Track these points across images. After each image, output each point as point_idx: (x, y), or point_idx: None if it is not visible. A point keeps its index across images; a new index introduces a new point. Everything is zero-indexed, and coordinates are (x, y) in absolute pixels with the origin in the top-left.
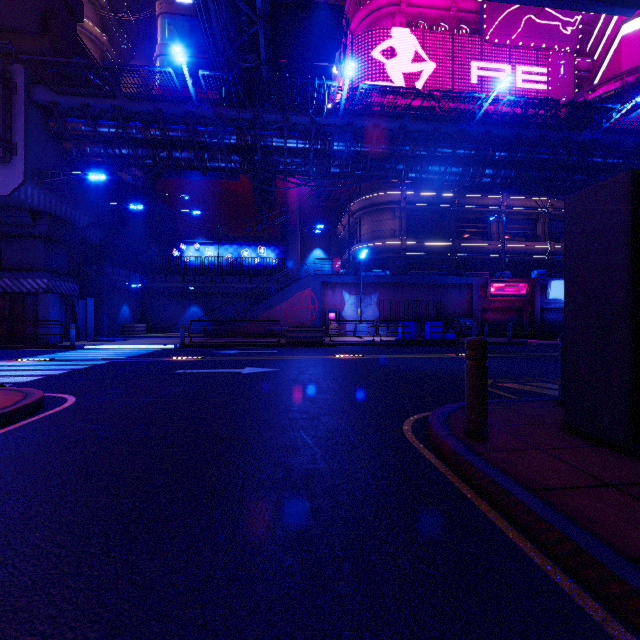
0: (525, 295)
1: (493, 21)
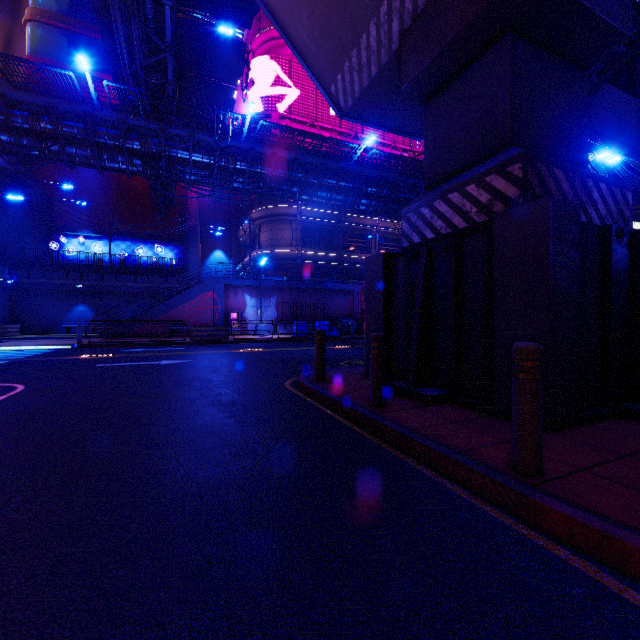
0: None
1: None
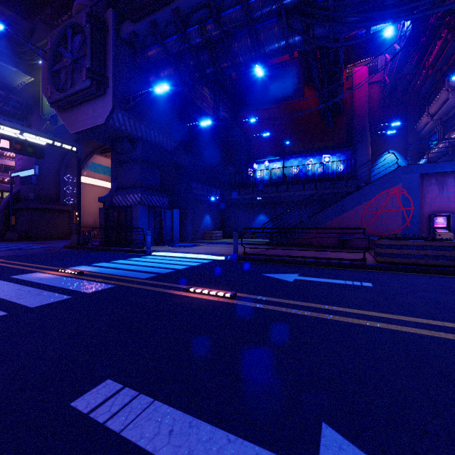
0: None
1: None
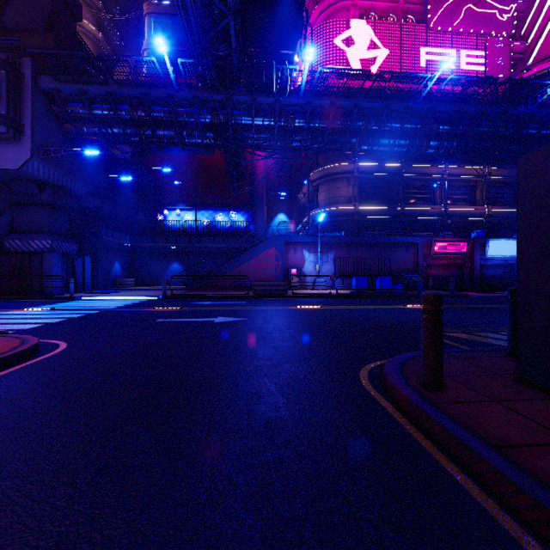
0: (465, 253)
1: (436, 11)
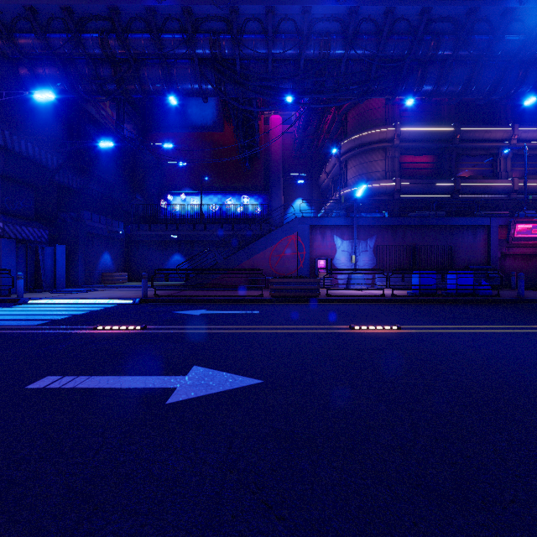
0: None
1: None
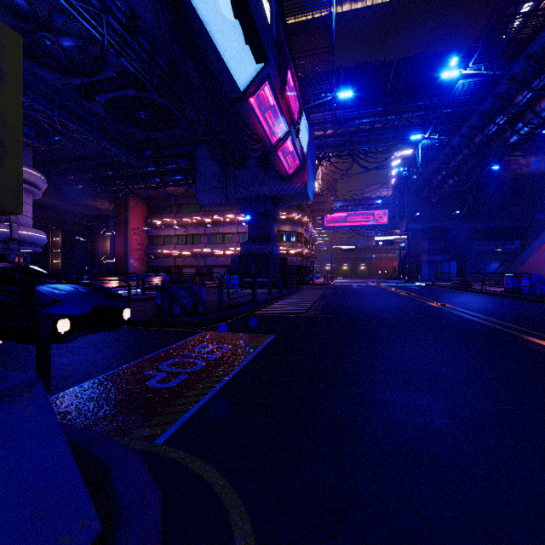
0: None
1: None
